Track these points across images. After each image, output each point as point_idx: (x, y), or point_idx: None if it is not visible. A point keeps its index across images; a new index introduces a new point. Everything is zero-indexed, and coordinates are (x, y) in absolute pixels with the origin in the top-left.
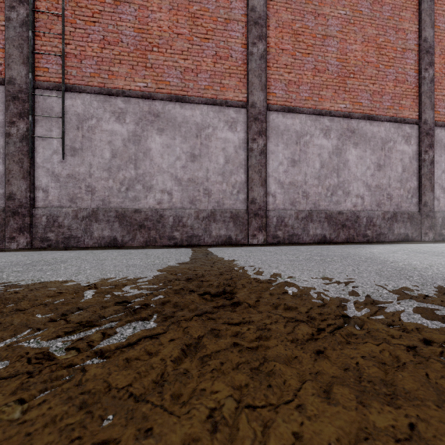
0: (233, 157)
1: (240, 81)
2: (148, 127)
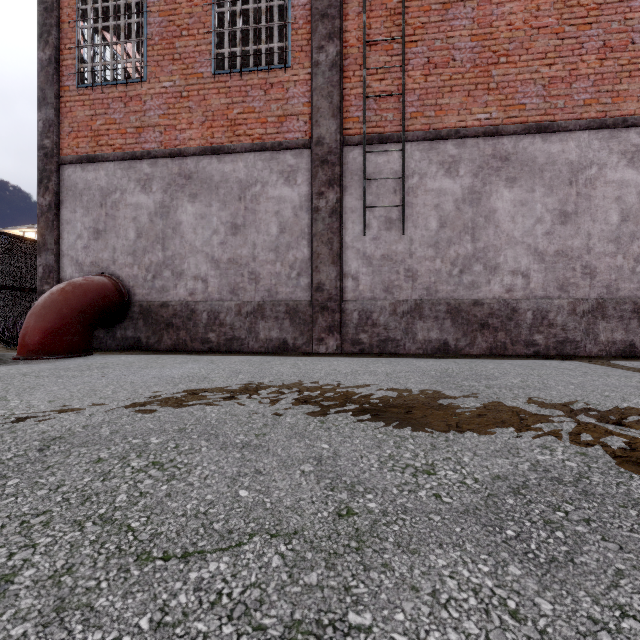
0: (635, 210)
1: None
2: (491, 178)
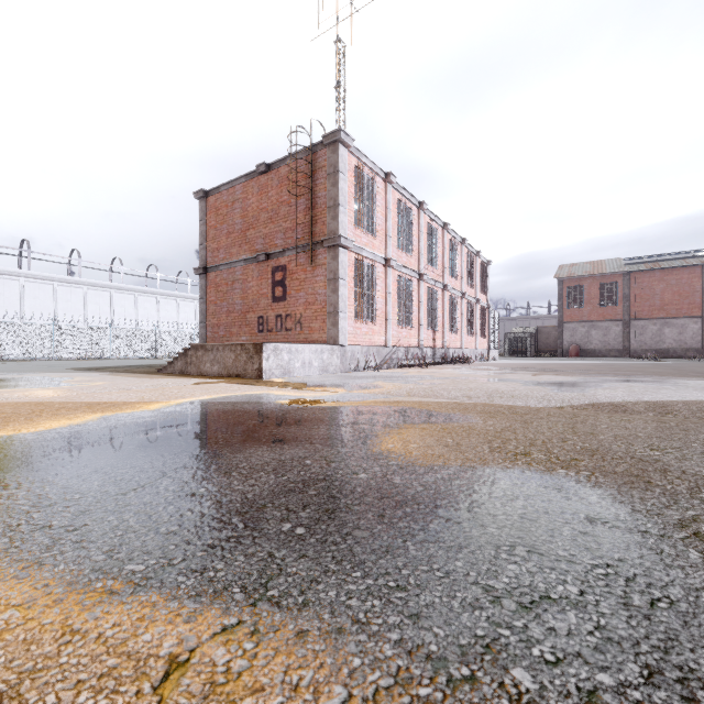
0: (696, 332)
1: (699, 309)
2: (663, 326)
